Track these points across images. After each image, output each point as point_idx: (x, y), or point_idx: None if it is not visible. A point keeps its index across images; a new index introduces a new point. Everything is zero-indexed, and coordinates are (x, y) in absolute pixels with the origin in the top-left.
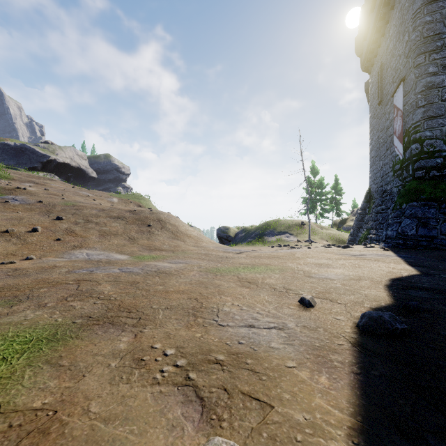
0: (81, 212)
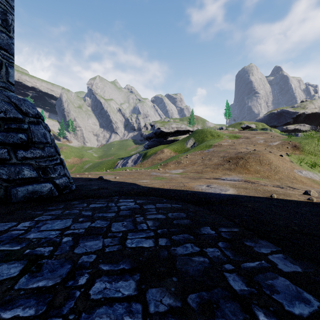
0: (217, 154)
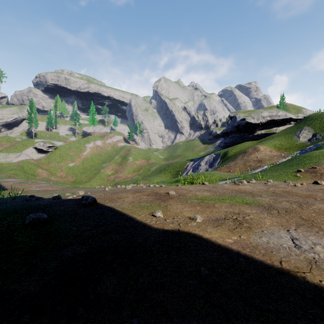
0: None
